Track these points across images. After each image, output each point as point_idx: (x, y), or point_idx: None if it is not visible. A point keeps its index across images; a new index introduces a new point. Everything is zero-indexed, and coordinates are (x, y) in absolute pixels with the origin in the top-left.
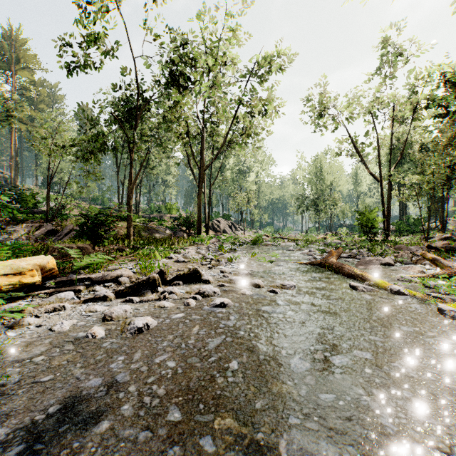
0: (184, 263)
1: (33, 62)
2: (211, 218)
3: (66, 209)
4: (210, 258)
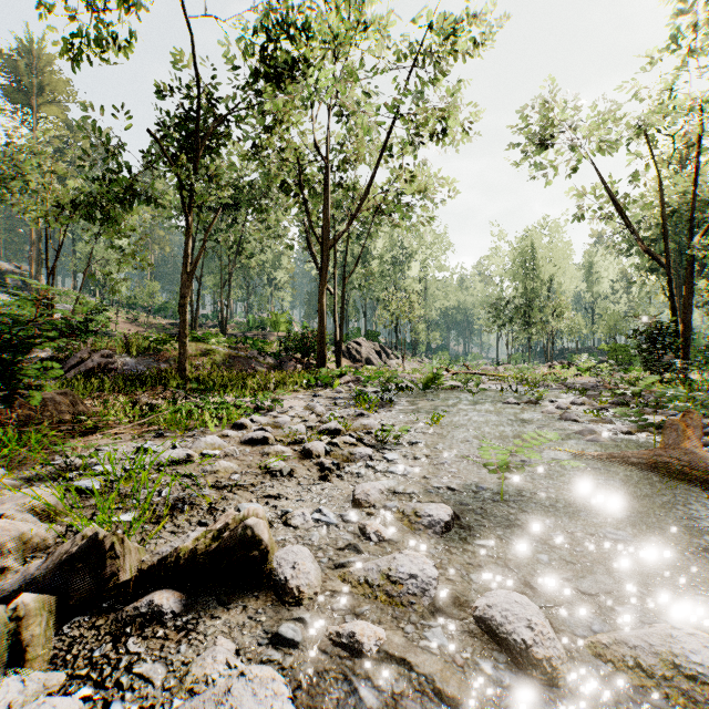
0: (263, 445)
1: (65, 91)
2: (347, 338)
3: (98, 322)
4: (332, 429)
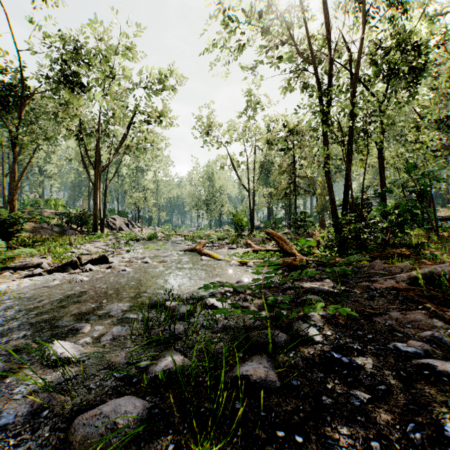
0: (88, 255)
1: None
2: (106, 215)
3: None
4: (111, 250)
